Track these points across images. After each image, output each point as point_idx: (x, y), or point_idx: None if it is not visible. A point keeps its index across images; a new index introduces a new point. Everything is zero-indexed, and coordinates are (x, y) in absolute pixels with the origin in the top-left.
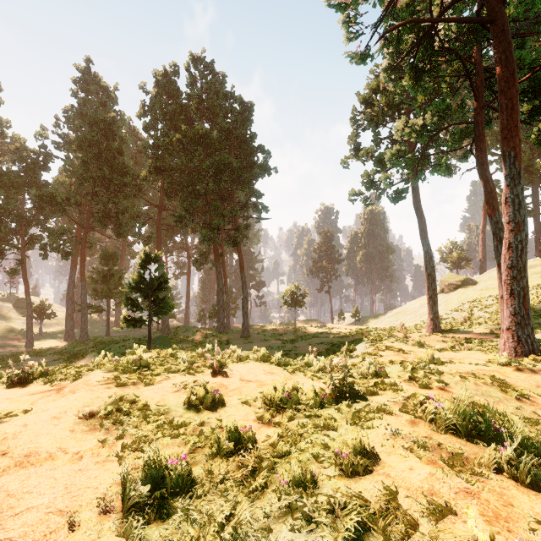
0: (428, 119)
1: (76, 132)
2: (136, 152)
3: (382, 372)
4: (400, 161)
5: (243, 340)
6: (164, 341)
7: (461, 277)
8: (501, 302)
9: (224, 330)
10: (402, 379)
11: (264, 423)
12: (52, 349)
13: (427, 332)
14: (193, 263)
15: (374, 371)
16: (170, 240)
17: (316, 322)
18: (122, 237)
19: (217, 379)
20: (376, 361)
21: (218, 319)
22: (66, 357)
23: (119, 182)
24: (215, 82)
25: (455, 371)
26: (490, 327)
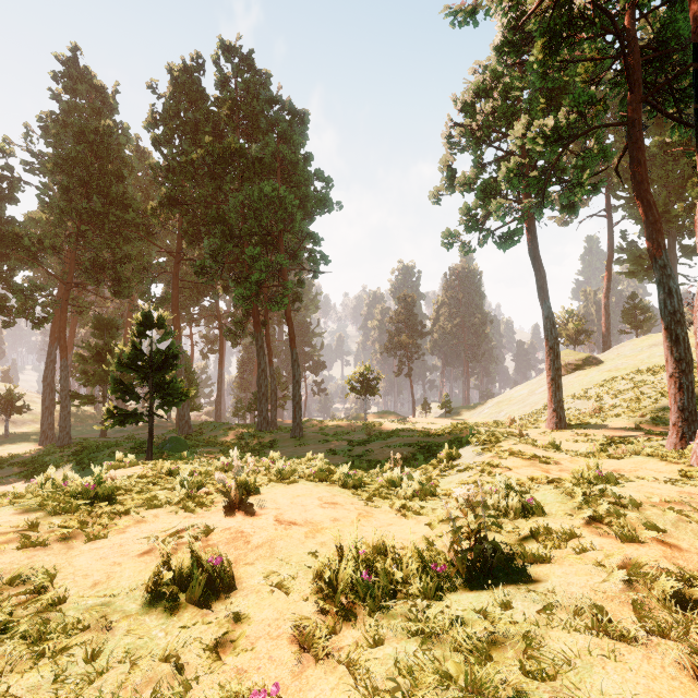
0: (562, 118)
1: (57, 149)
2: (147, 183)
3: (535, 505)
4: (519, 182)
5: (293, 441)
6: (178, 444)
7: (581, 355)
8: (671, 383)
9: (267, 428)
10: (582, 523)
11: (313, 656)
12: (16, 458)
13: (548, 428)
14: (224, 334)
15: (521, 504)
16: (194, 304)
17: (393, 415)
18: (122, 296)
19: (233, 521)
20: (508, 479)
21: (259, 413)
22: (31, 469)
23: (117, 218)
24: (255, 83)
25: (657, 499)
26: (632, 420)
